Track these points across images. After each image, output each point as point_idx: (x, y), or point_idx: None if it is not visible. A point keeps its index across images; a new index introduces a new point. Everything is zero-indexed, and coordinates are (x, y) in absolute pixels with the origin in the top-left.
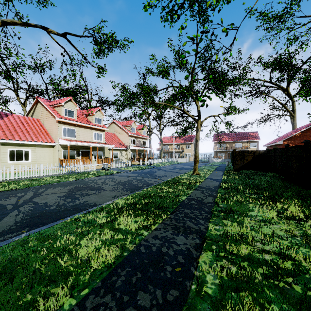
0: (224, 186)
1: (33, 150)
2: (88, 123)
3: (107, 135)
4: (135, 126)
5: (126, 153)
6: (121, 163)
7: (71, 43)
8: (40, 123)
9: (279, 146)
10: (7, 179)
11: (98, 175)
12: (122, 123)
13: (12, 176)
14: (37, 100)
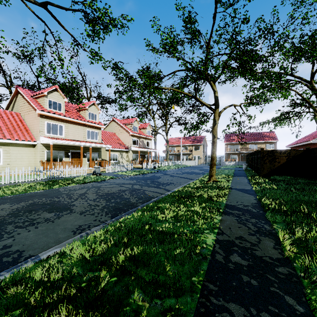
0: (273, 206)
1: (6, 150)
2: (79, 118)
3: (105, 135)
4: (138, 124)
5: (127, 155)
6: (120, 166)
7: (54, 17)
8: (19, 117)
9: (310, 146)
10: None
11: (84, 182)
12: (123, 121)
13: None
14: (17, 90)
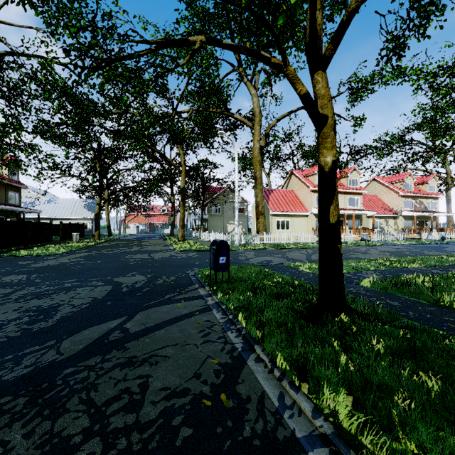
0: None
1: (292, 220)
2: (341, 187)
3: (364, 199)
4: (412, 180)
5: (395, 222)
6: (387, 234)
7: None
8: (294, 194)
9: None
10: (282, 242)
11: (358, 245)
12: (388, 179)
13: (285, 241)
14: (291, 172)
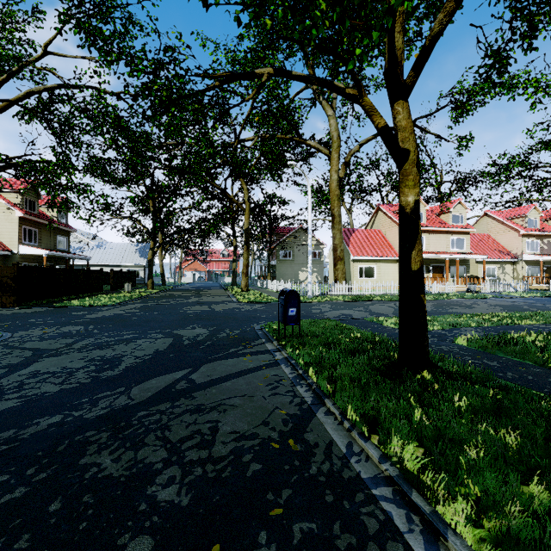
0: None
1: (378, 266)
2: (441, 225)
3: (472, 239)
4: (538, 215)
5: (514, 269)
6: (502, 284)
7: (421, 128)
8: (381, 234)
9: None
10: (366, 293)
11: (462, 298)
12: (505, 214)
13: (369, 291)
14: (377, 208)
